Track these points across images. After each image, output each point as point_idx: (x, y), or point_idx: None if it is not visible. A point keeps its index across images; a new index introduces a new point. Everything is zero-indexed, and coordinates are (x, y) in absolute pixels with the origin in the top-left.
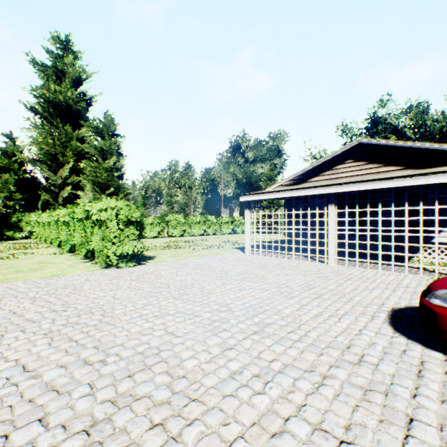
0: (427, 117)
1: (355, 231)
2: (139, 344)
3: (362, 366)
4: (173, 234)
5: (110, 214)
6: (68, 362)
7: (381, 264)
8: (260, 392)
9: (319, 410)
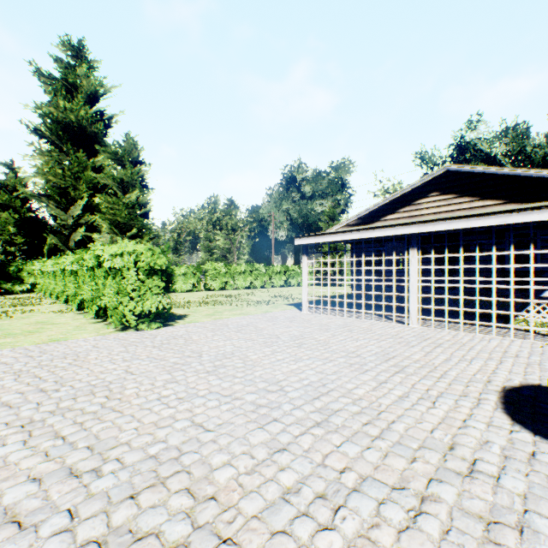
0: (527, 142)
1: (442, 283)
2: (152, 443)
3: (476, 480)
4: (212, 287)
5: (126, 261)
6: (46, 472)
7: (477, 325)
8: (327, 527)
9: None
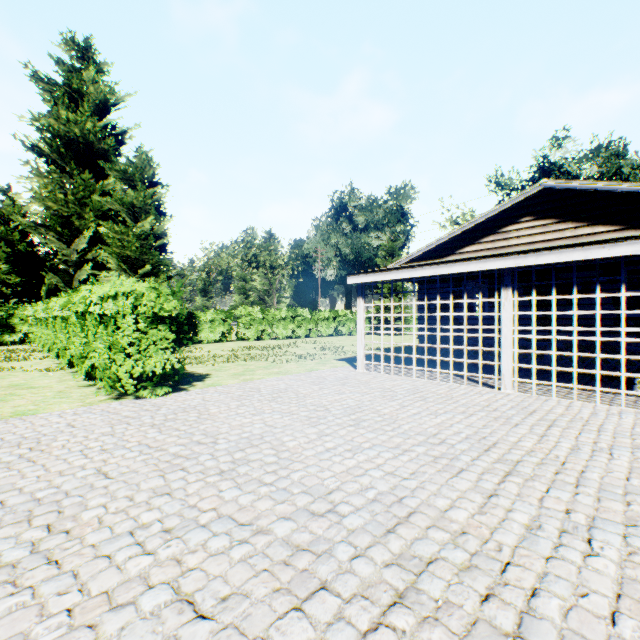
0: (624, 163)
1: (537, 333)
2: None
3: None
4: (245, 336)
5: (121, 305)
6: None
7: (592, 390)
8: None
9: None
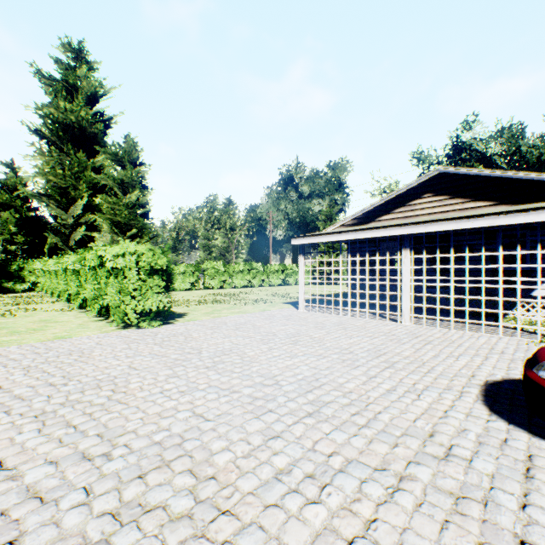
0: (522, 142)
1: (435, 282)
2: (156, 431)
3: (450, 462)
4: (210, 285)
5: (128, 261)
6: (61, 456)
7: (468, 323)
8: (314, 501)
9: (395, 528)
